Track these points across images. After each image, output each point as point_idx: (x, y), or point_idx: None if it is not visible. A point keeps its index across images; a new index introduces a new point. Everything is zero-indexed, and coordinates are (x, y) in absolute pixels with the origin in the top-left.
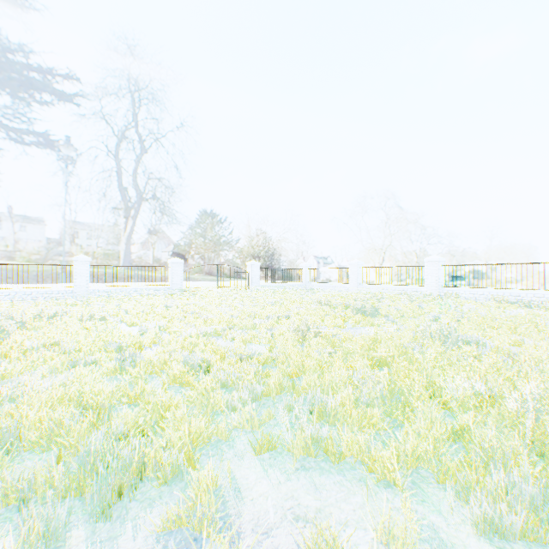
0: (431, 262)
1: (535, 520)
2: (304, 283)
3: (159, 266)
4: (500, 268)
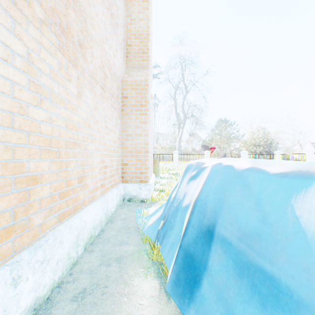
0: None
1: None
2: None
3: (200, 154)
4: None
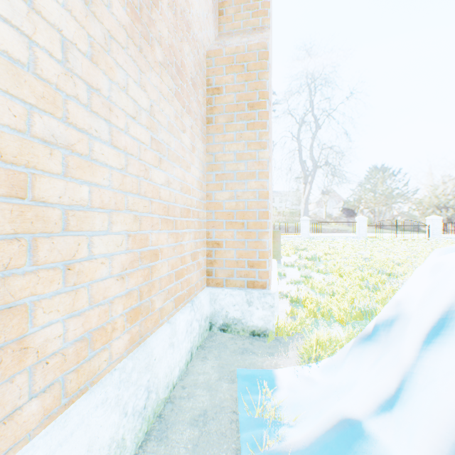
0: None
1: None
2: None
3: (349, 222)
4: None
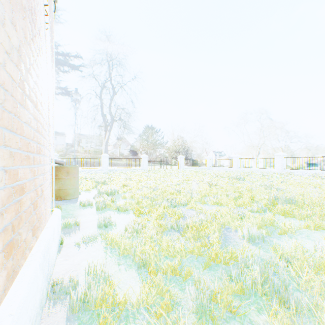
0: (278, 156)
1: (261, 212)
2: (208, 167)
3: (137, 158)
4: (317, 159)
